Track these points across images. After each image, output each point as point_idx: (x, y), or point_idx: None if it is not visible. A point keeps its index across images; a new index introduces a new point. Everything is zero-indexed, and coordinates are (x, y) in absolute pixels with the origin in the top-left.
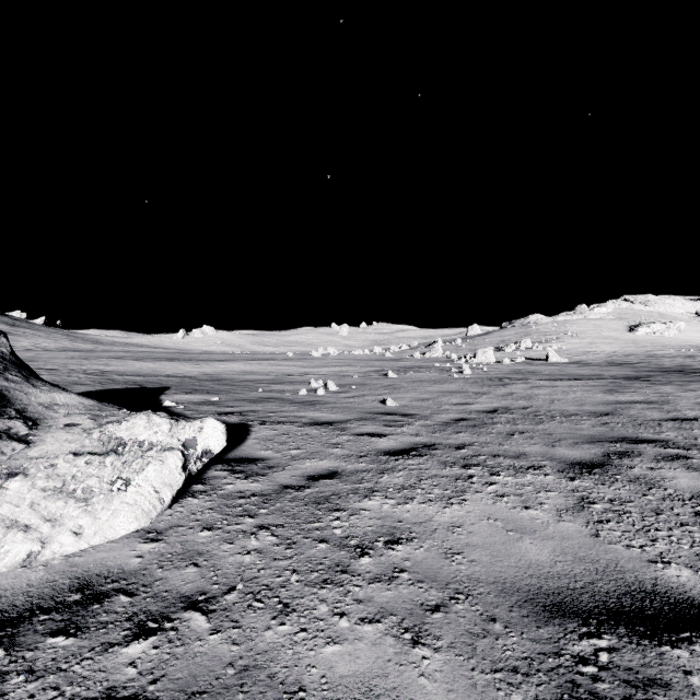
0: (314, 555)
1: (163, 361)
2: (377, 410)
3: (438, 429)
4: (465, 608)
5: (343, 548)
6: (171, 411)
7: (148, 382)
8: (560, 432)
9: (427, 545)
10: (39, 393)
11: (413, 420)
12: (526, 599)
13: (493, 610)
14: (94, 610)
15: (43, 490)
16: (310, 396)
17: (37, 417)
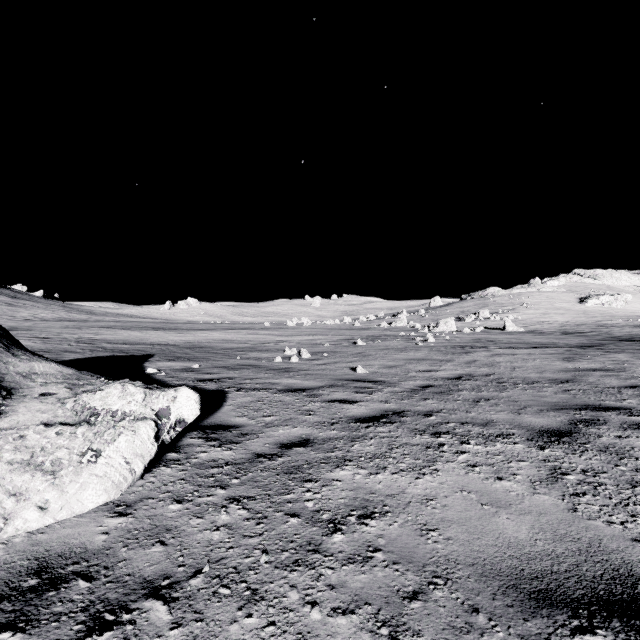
0: (285, 531)
1: (150, 330)
2: (348, 377)
3: (406, 395)
4: (445, 596)
5: (315, 523)
6: (152, 378)
7: (134, 350)
8: (524, 399)
9: (401, 520)
10: (19, 362)
11: (382, 387)
12: (509, 585)
13: (475, 598)
14: (49, 599)
15: (9, 463)
16: (284, 363)
17: (13, 386)
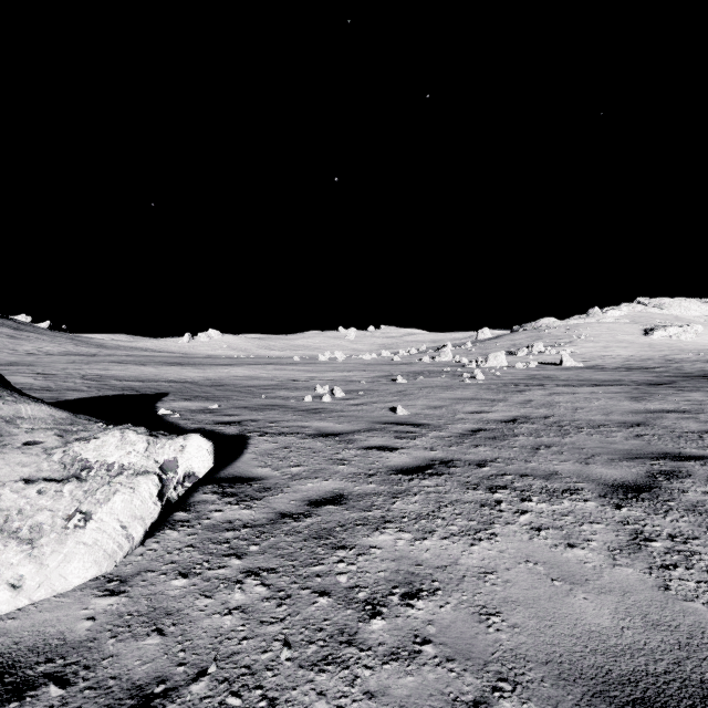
0: (312, 615)
1: (166, 365)
2: (387, 419)
3: (454, 441)
4: (514, 707)
5: (350, 604)
6: (165, 421)
7: (146, 388)
8: (591, 446)
9: (454, 600)
10: (2, 404)
11: (427, 431)
12: (595, 692)
13: None
14: None
15: None
16: (315, 403)
17: None
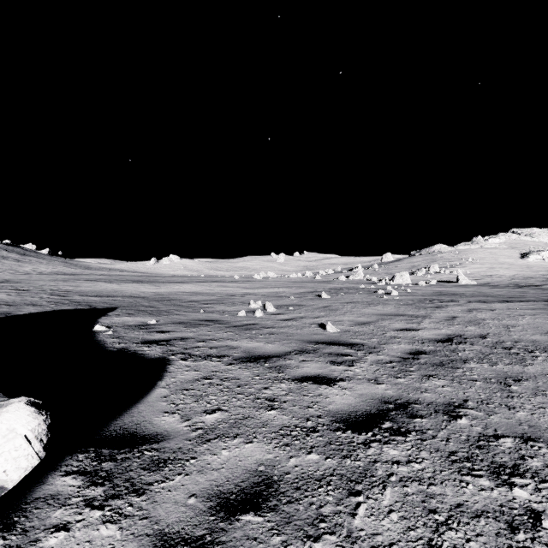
0: None
1: (128, 283)
2: (318, 338)
3: (398, 369)
4: None
5: None
6: (93, 339)
7: (101, 302)
8: None
9: None
10: None
11: (363, 353)
12: None
13: None
14: None
15: None
16: (248, 318)
17: None
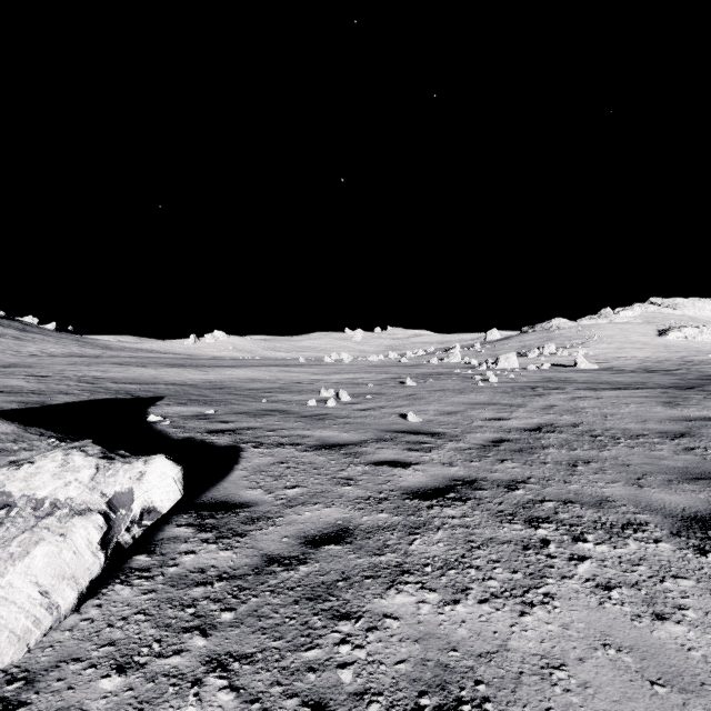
0: None
1: (167, 367)
2: (397, 427)
3: (475, 455)
4: None
5: None
6: (152, 428)
7: (142, 391)
8: (637, 462)
9: None
10: None
11: (443, 442)
12: None
13: None
14: None
15: None
16: (319, 408)
17: None
